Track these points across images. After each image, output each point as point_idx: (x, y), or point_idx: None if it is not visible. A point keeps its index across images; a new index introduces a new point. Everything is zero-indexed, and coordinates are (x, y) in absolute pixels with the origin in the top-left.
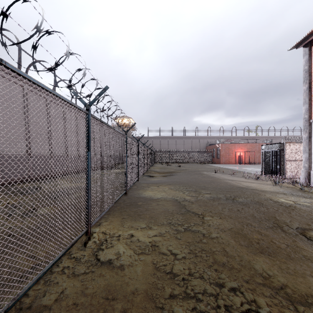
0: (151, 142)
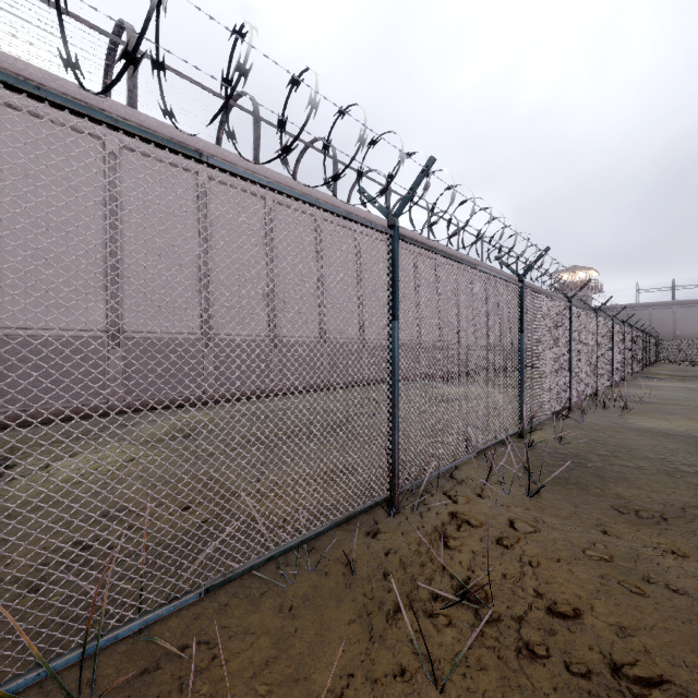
0: (647, 316)
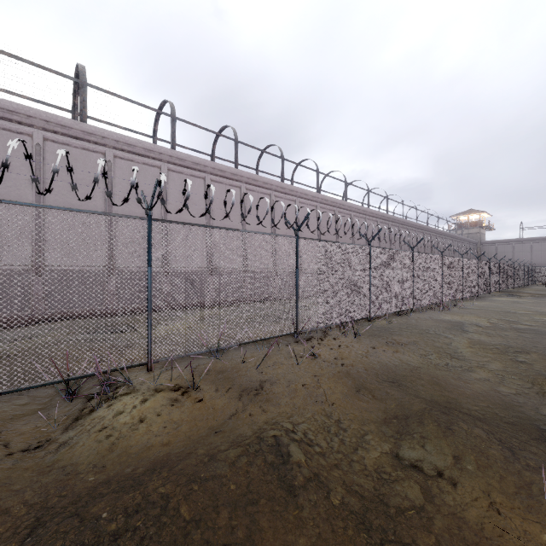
0: (529, 248)
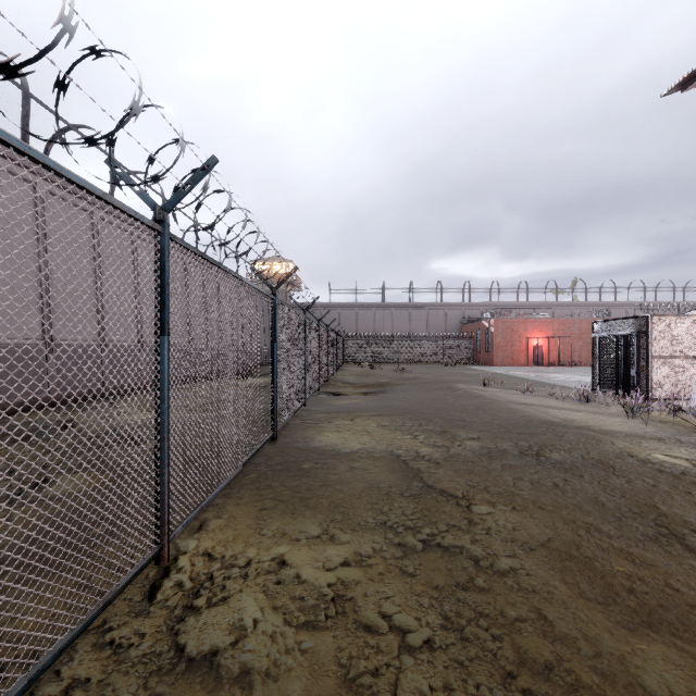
0: (337, 316)
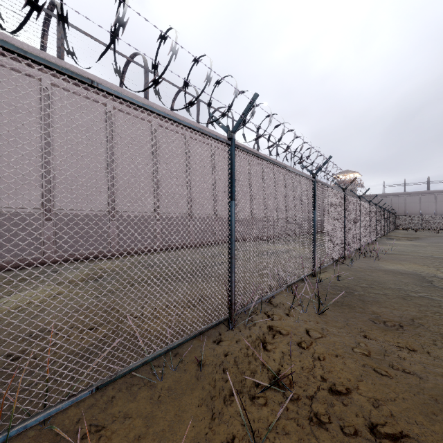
0: (389, 201)
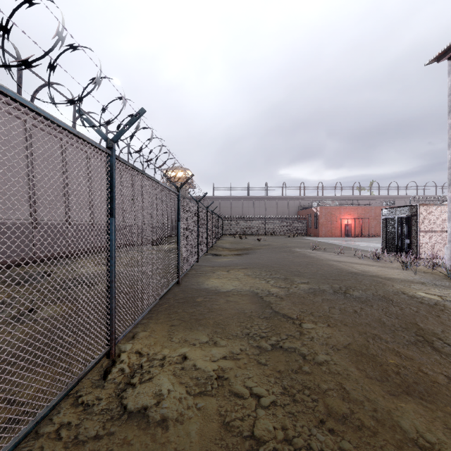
0: (218, 205)
